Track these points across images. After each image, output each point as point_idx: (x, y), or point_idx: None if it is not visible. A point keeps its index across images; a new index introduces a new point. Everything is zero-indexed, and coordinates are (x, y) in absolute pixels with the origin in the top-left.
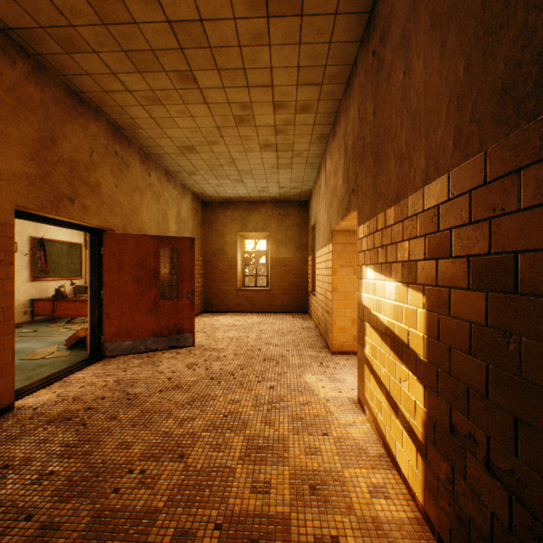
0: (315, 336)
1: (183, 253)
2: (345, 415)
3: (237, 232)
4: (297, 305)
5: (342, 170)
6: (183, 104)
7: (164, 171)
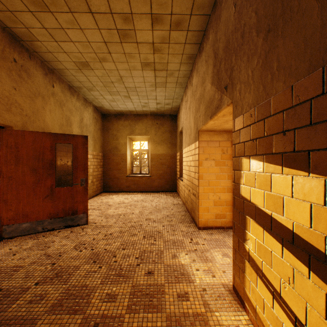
0: (183, 211)
1: (77, 148)
2: (226, 314)
3: (127, 136)
4: (169, 186)
5: (211, 75)
6: (70, 12)
7: (67, 86)
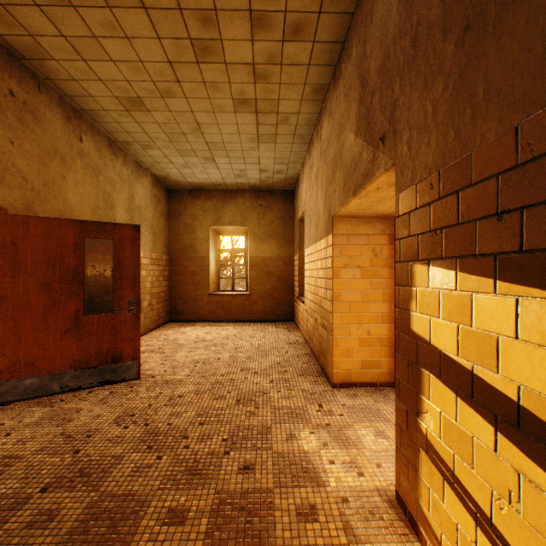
0: (305, 355)
1: (122, 246)
2: None
3: (210, 227)
4: (281, 312)
5: (354, 119)
6: (107, 8)
7: (106, 140)
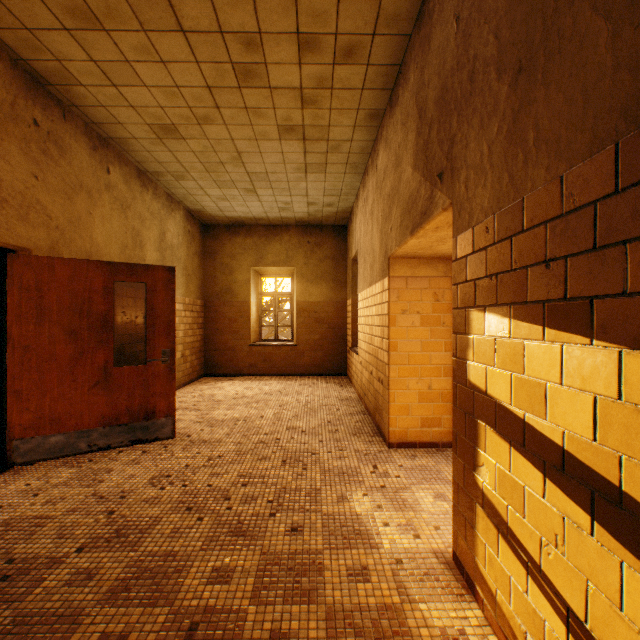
0: (359, 413)
1: (155, 290)
2: (440, 607)
3: (251, 267)
4: (332, 364)
5: (412, 151)
6: (142, 31)
7: (135, 170)
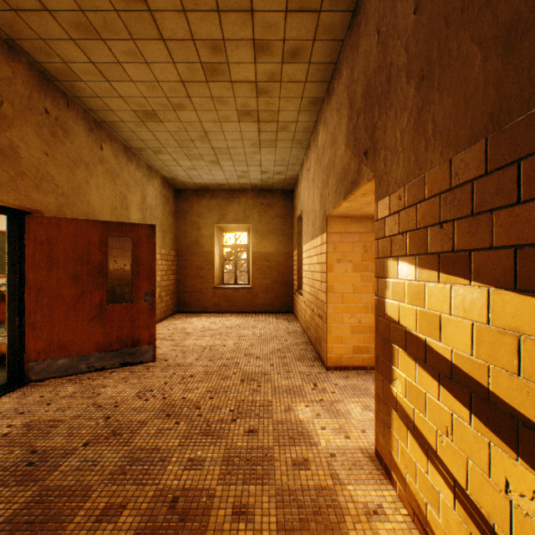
0: (303, 343)
1: (140, 244)
2: (364, 488)
3: (215, 224)
4: (281, 304)
5: (344, 133)
6: (131, 40)
7: (122, 147)
